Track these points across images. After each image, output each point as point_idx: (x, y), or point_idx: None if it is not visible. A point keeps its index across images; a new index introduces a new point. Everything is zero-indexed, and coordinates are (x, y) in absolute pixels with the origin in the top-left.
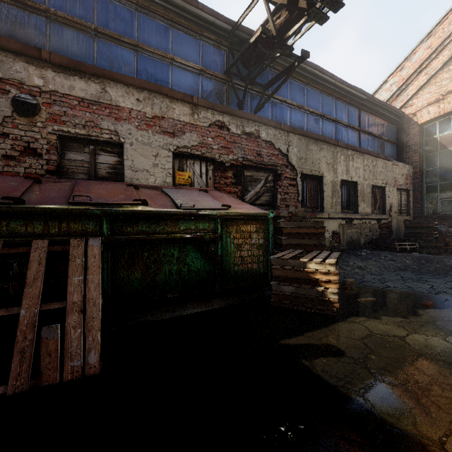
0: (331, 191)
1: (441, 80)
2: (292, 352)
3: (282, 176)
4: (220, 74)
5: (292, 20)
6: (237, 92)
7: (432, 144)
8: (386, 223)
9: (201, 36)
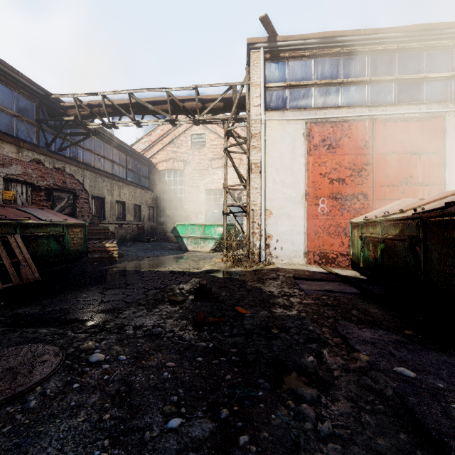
0: (110, 207)
1: (168, 150)
2: (105, 269)
3: (79, 197)
4: (33, 121)
5: (91, 117)
6: (45, 134)
7: (165, 183)
8: (142, 226)
9: (17, 90)
